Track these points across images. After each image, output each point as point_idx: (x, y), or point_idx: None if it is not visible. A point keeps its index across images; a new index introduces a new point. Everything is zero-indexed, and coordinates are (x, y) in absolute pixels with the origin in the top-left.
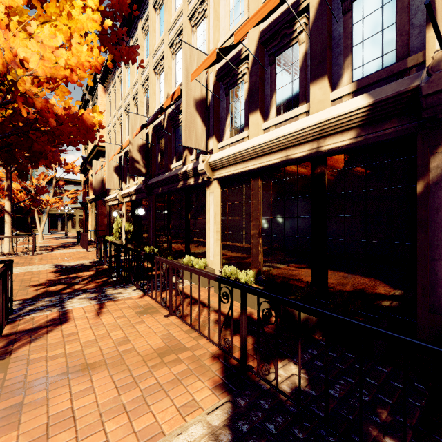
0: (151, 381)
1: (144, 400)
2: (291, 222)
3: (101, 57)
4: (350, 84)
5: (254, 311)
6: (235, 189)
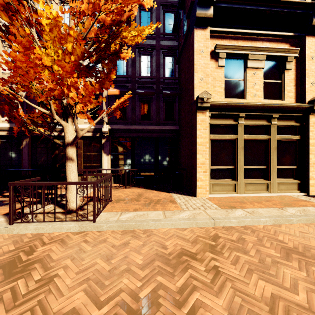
0: None
1: None
2: None
3: None
4: (7, 118)
5: None
6: None
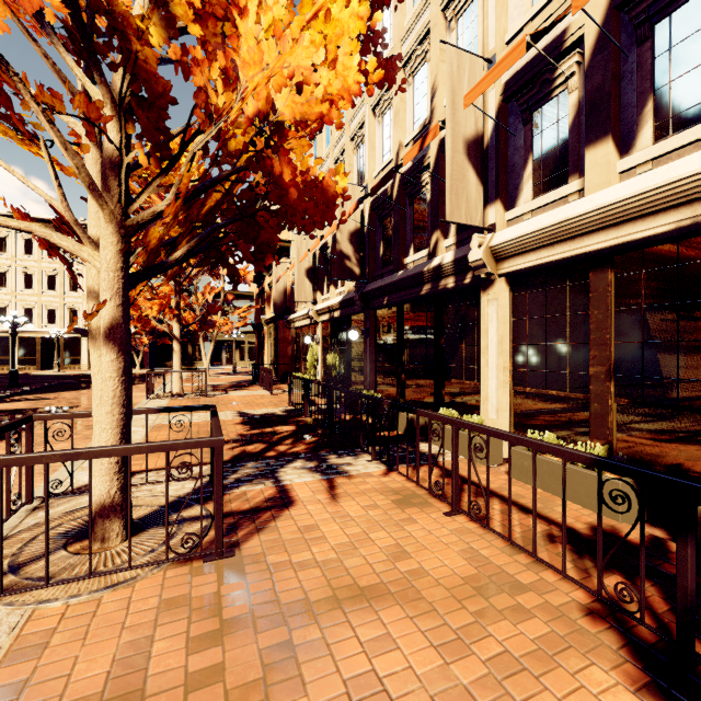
0: (490, 645)
1: (498, 686)
2: (698, 352)
3: (377, 72)
4: None
5: (619, 525)
6: (545, 291)
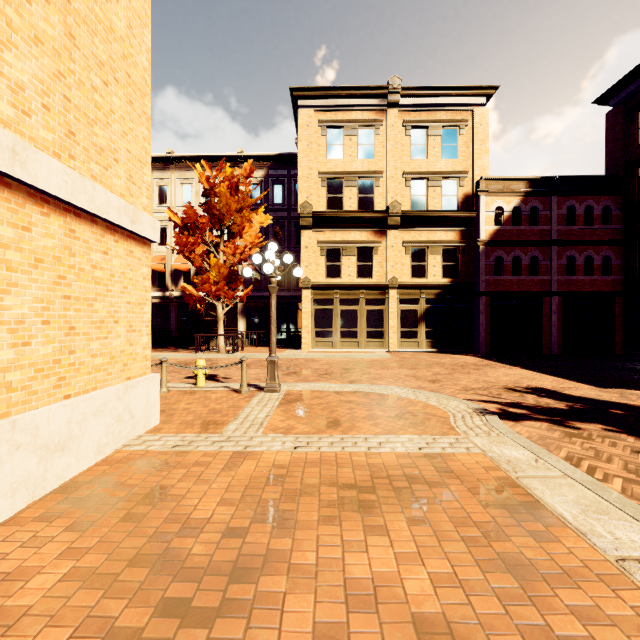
0: None
1: None
2: None
3: None
4: (158, 288)
5: None
6: None
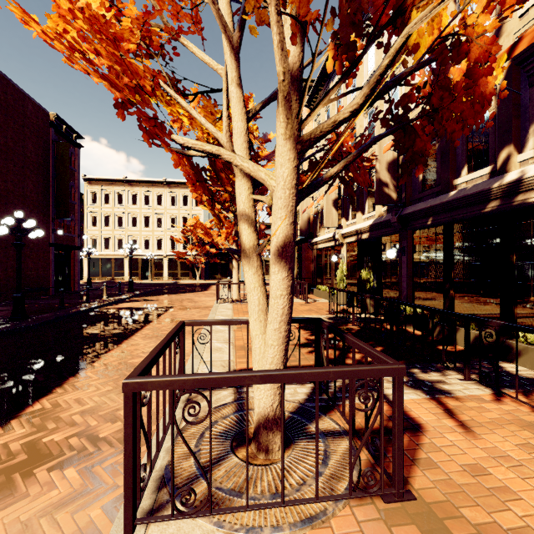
0: None
1: None
2: None
3: None
4: None
5: None
6: None
